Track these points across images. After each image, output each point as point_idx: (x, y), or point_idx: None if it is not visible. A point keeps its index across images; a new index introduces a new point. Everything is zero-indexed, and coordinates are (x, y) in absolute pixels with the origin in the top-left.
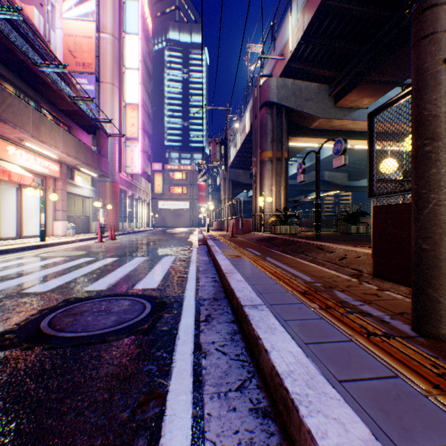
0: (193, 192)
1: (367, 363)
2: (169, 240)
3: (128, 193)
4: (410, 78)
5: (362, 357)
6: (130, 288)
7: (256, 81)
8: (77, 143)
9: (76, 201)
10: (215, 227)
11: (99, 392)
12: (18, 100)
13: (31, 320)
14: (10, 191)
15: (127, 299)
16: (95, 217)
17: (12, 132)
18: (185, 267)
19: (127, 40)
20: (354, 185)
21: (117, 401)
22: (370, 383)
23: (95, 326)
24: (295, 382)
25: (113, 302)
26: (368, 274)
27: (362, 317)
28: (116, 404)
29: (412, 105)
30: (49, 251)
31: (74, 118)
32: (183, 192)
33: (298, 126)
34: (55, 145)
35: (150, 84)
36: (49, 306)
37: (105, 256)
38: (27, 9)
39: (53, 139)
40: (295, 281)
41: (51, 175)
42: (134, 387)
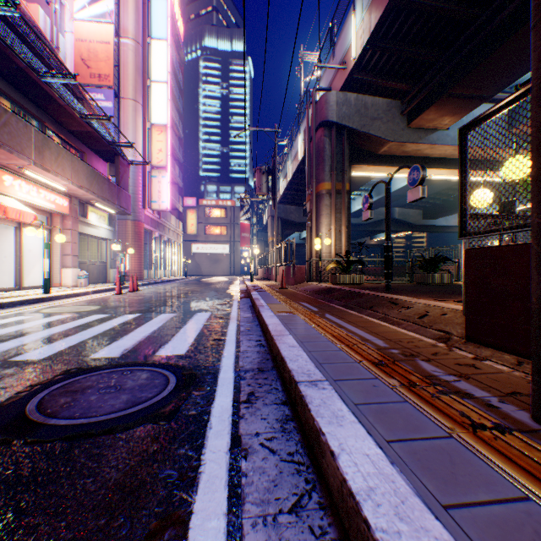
0: (234, 233)
1: (480, 475)
2: (204, 292)
3: (154, 234)
4: (500, 92)
5: (472, 465)
6: (151, 354)
7: (312, 95)
8: (91, 172)
9: (90, 244)
10: (261, 276)
11: (92, 515)
12: (15, 118)
13: (15, 400)
14: (7, 231)
15: (145, 370)
16: (114, 264)
17: (9, 157)
18: (223, 327)
19: (153, 46)
20: (430, 224)
21: (117, 531)
22: (491, 511)
23: (98, 409)
24: (379, 509)
25: (127, 374)
26: (460, 338)
27: (460, 400)
28: (114, 535)
29: (533, 107)
30: (54, 305)
31: (88, 142)
32: (222, 233)
33: (363, 151)
34: (63, 174)
35: (181, 101)
36: (42, 380)
37: (123, 312)
38: (30, 8)
39: (60, 166)
40: (365, 347)
41: (58, 211)
42: (144, 505)
